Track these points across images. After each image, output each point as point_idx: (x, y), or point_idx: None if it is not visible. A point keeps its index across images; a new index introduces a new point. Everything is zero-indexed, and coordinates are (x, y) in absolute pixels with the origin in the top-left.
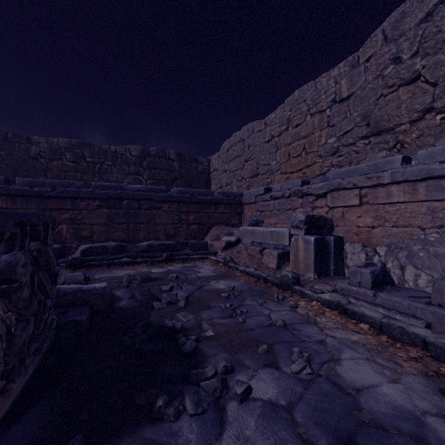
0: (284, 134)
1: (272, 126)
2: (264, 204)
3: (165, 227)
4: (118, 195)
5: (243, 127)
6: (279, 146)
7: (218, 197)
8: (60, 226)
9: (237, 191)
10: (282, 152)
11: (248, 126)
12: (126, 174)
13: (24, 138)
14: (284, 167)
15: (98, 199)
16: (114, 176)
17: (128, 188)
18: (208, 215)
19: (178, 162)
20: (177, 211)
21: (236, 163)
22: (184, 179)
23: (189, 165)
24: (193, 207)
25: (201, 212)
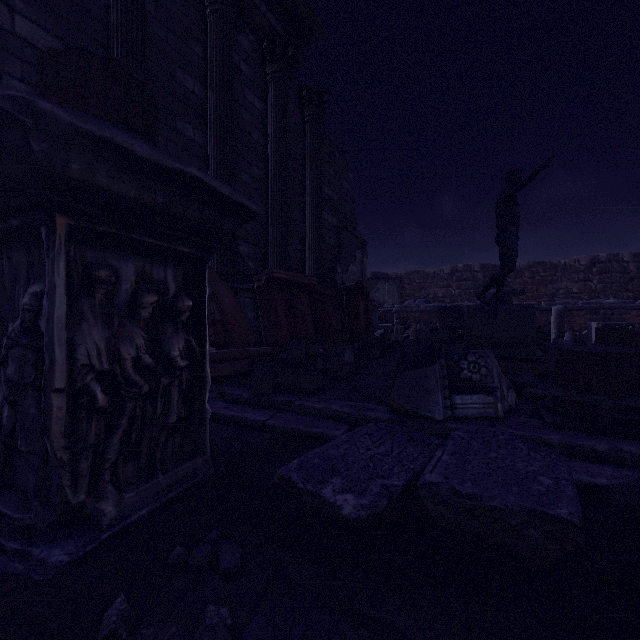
0: None
1: None
2: None
3: None
4: (597, 307)
5: None
6: None
7: None
8: None
9: None
10: None
11: None
12: (574, 281)
13: (497, 267)
14: None
15: (584, 310)
16: (563, 285)
17: (604, 302)
18: None
19: (634, 263)
20: None
21: None
22: None
23: None
24: None
25: None
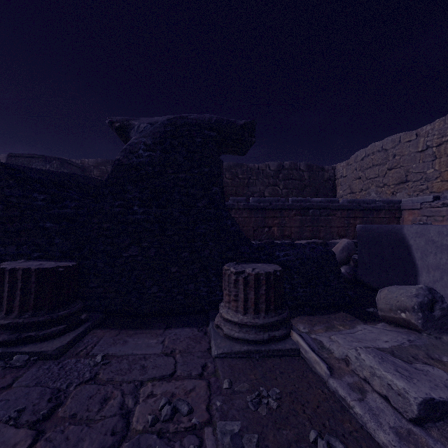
0: (445, 145)
1: (428, 137)
2: (433, 210)
3: (338, 229)
4: (307, 206)
5: (386, 138)
6: (437, 155)
7: (380, 204)
8: (272, 228)
9: (378, 197)
10: (443, 161)
11: (393, 137)
12: (266, 185)
13: None
14: (446, 175)
15: (294, 209)
16: (257, 188)
17: (313, 200)
18: (371, 219)
19: (307, 172)
20: (346, 217)
21: (375, 171)
22: (312, 187)
23: (316, 174)
24: (359, 213)
25: (365, 217)
